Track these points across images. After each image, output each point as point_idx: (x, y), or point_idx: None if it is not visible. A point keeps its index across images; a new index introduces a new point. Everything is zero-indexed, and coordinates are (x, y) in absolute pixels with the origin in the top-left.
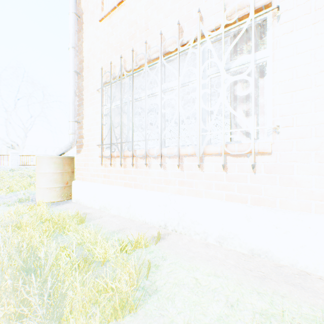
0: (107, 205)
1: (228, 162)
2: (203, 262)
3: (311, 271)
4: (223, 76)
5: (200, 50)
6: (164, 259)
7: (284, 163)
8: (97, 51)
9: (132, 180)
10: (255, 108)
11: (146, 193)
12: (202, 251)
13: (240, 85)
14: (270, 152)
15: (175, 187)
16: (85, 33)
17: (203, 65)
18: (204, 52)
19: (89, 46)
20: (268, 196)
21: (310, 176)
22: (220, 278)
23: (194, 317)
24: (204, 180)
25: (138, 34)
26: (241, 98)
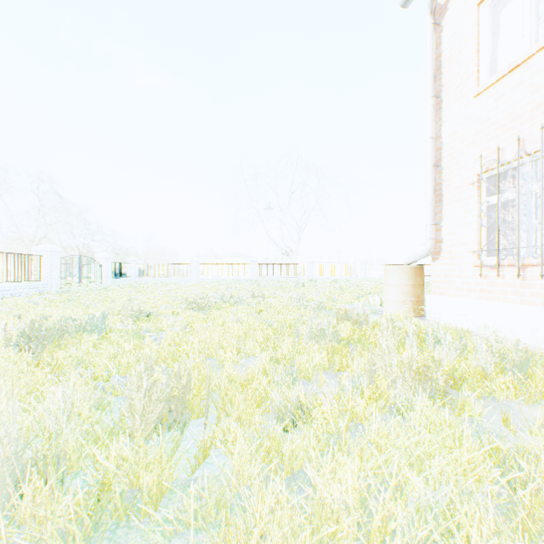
0: (489, 326)
1: None
2: None
3: None
4: None
5: None
6: None
7: None
8: (468, 133)
9: (537, 297)
10: None
11: None
12: None
13: None
14: None
15: None
16: (445, 114)
17: None
18: None
19: (453, 130)
20: None
21: None
22: None
23: None
24: None
25: None
26: None
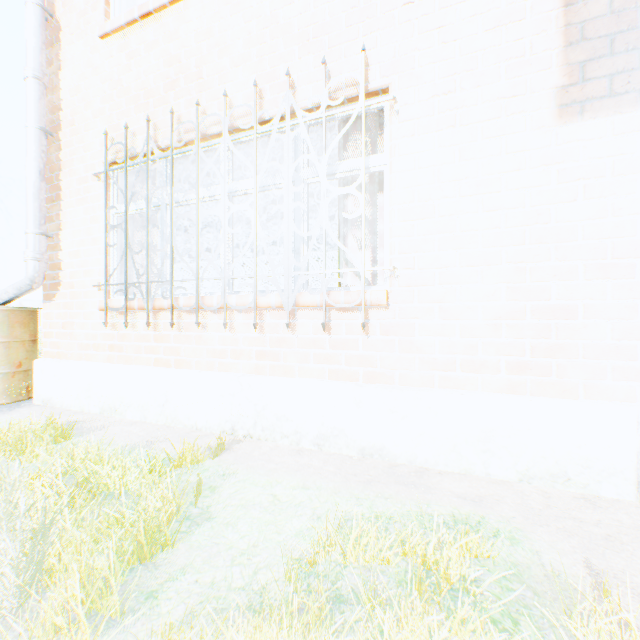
0: (117, 404)
1: (333, 319)
2: (289, 474)
3: (431, 466)
4: (324, 186)
5: (290, 137)
6: (227, 478)
7: (405, 320)
8: (96, 95)
9: (172, 354)
10: (373, 237)
11: (198, 375)
12: (290, 460)
13: (352, 199)
14: (385, 304)
15: (252, 362)
16: (66, 52)
17: (296, 160)
18: (298, 141)
19: (76, 82)
20: (385, 369)
21: (433, 338)
22: (310, 490)
23: (264, 537)
24: (298, 349)
25: (183, 83)
26: (354, 221)
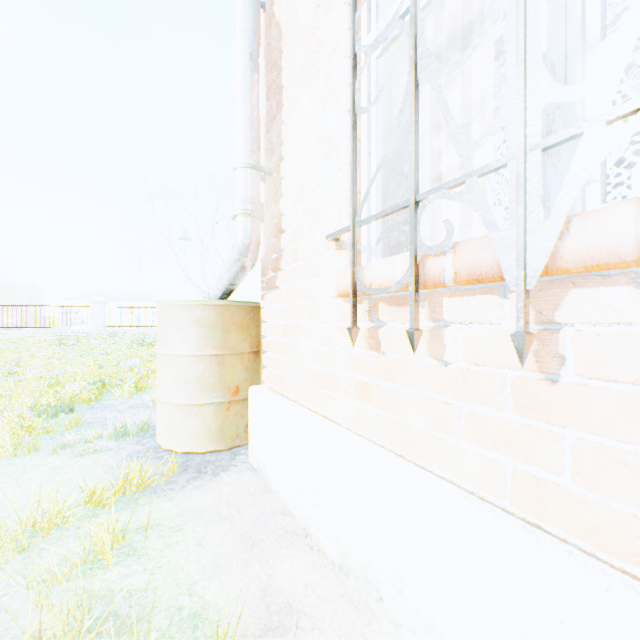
0: (381, 580)
1: None
2: None
3: None
4: None
5: None
6: None
7: None
8: None
9: None
10: None
11: None
12: None
13: None
14: None
15: None
16: None
17: None
18: None
19: None
20: None
21: None
22: None
23: None
24: None
25: None
26: None
